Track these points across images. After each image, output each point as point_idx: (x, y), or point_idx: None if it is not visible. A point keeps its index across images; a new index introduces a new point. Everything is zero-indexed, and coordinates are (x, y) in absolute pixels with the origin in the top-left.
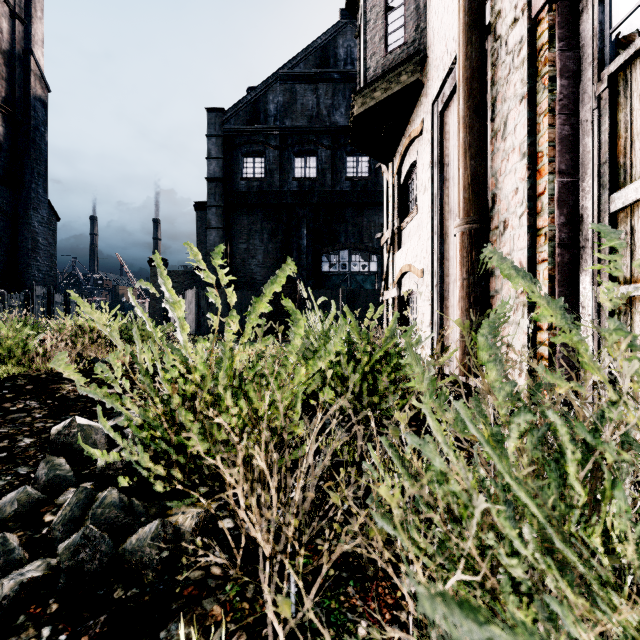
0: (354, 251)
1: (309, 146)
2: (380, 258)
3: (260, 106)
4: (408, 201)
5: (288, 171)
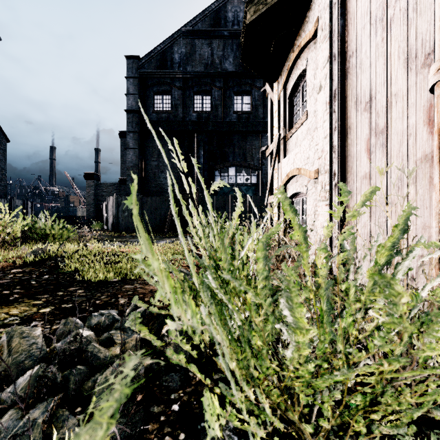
0: (238, 171)
1: (205, 87)
2: (259, 173)
3: (167, 55)
4: (293, 113)
5: (189, 106)
